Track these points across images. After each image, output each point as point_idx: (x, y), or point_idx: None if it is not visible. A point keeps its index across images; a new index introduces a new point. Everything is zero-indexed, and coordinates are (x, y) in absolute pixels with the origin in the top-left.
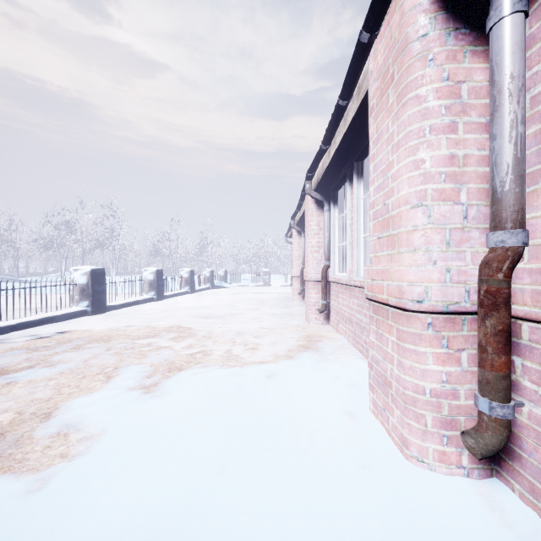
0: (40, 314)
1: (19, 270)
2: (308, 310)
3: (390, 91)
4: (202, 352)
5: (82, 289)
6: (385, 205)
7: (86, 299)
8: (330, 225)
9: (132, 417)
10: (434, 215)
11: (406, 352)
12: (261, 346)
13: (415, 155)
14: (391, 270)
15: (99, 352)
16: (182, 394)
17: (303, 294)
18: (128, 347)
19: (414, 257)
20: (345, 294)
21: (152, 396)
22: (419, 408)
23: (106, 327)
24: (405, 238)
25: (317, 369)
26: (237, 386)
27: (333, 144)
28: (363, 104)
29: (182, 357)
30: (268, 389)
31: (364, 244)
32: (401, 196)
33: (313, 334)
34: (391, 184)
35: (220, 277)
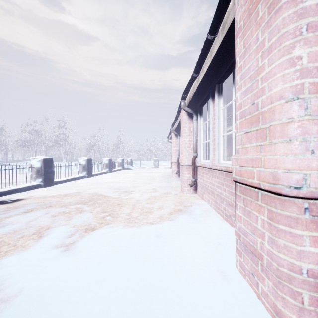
0: (11, 186)
1: (9, 158)
2: (183, 185)
3: (260, 6)
4: (111, 215)
5: (37, 171)
6: (254, 104)
7: (40, 177)
8: (197, 129)
9: (46, 277)
10: (311, 107)
11: (280, 232)
12: (152, 210)
13: (290, 53)
14: (264, 159)
15: (40, 215)
16: (90, 253)
17: (179, 173)
18: (61, 211)
19: (289, 146)
20: (208, 175)
21: (68, 254)
22: (295, 286)
23: (50, 196)
24: (279, 130)
25: (192, 230)
26: (134, 245)
27: (201, 72)
28: (226, 36)
29: (96, 219)
30: (156, 248)
31: (223, 141)
32: (274, 93)
33: (186, 201)
34: (261, 85)
35: (128, 163)
